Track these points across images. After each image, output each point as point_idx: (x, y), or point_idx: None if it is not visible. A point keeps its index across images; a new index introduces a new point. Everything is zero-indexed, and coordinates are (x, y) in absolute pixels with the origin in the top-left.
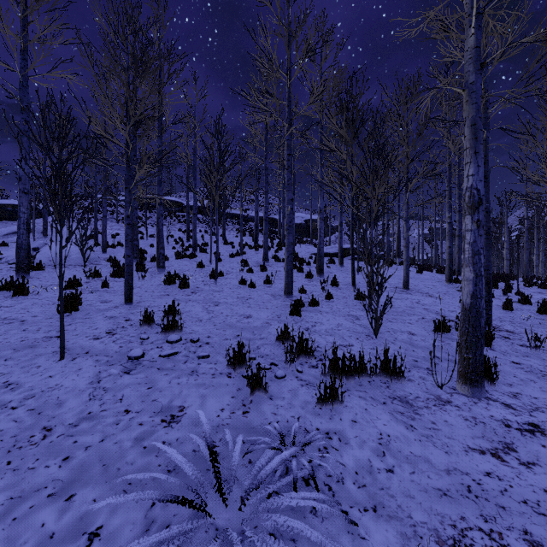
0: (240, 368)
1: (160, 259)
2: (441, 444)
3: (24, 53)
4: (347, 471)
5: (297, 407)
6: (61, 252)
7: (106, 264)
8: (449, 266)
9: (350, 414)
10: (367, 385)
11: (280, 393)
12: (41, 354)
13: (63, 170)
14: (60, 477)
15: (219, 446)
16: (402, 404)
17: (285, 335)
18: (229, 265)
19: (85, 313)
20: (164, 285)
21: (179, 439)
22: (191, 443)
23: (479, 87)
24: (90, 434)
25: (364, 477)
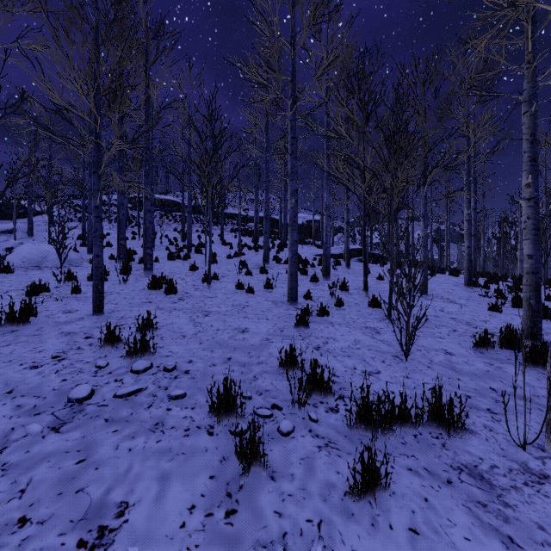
0: (228, 417)
1: (147, 260)
2: None
3: None
4: None
5: (314, 496)
6: None
7: (88, 266)
8: (468, 268)
9: (404, 514)
10: (413, 444)
11: (287, 465)
12: None
13: None
14: None
15: None
16: (475, 483)
17: (290, 360)
18: (226, 267)
19: (37, 327)
20: (148, 291)
21: None
22: None
23: None
24: None
25: None
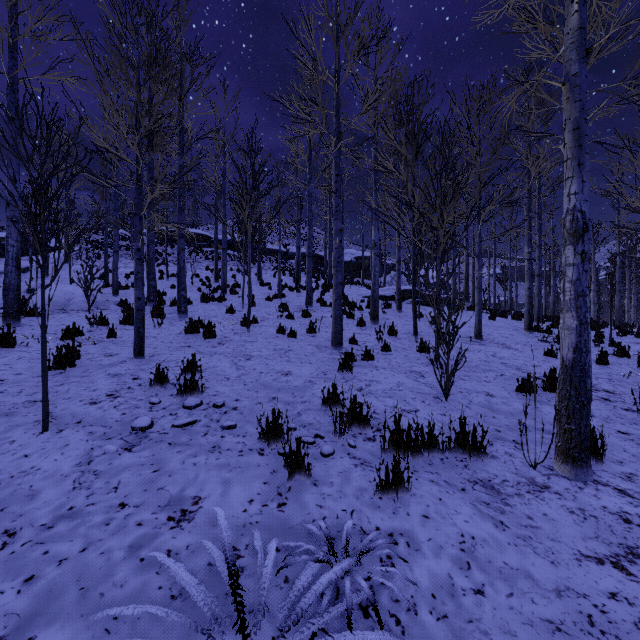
0: (276, 443)
1: (181, 303)
2: (544, 550)
3: (13, 50)
4: (420, 593)
5: (349, 496)
6: (43, 293)
7: (116, 309)
8: (528, 311)
9: (420, 507)
10: (439, 465)
11: (328, 477)
12: (18, 424)
13: (47, 187)
14: (16, 609)
15: (244, 556)
16: (486, 491)
17: (332, 398)
18: (265, 310)
19: (84, 369)
20: (185, 335)
21: (189, 547)
22: (207, 552)
23: (583, 80)
24: (67, 540)
25: (444, 602)
